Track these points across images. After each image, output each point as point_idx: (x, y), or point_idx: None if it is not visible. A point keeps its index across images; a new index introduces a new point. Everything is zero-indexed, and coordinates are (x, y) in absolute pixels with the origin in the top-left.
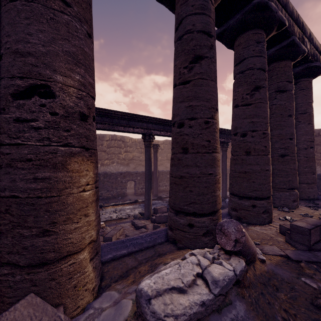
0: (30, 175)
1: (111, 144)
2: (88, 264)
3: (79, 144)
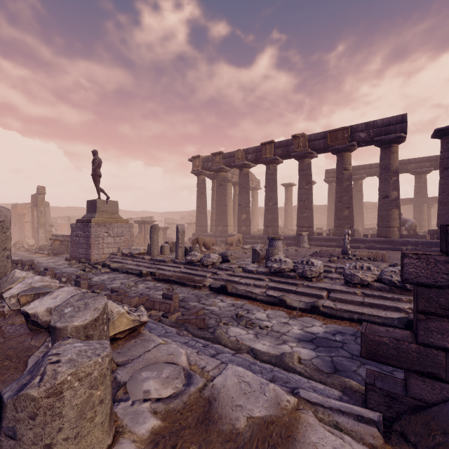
0: None
1: None
2: None
3: None
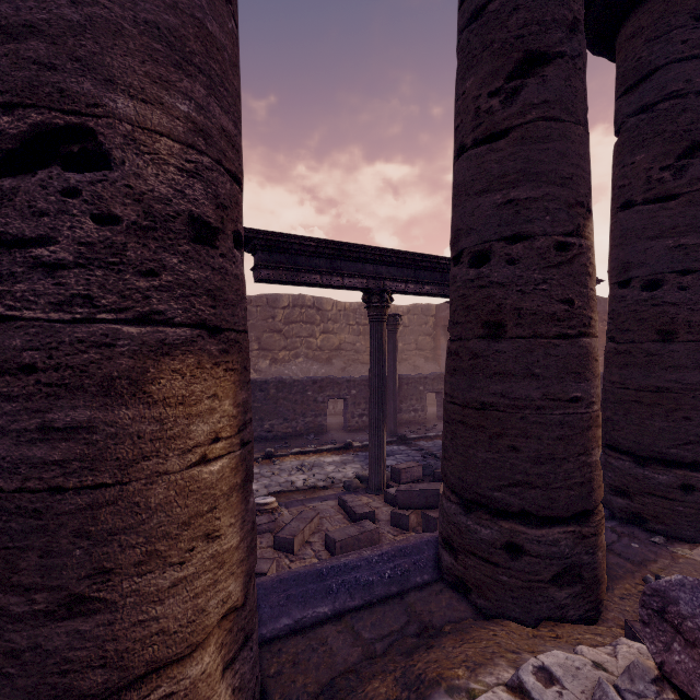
0: (29, 419)
1: (293, 316)
2: (216, 688)
3: (188, 316)
